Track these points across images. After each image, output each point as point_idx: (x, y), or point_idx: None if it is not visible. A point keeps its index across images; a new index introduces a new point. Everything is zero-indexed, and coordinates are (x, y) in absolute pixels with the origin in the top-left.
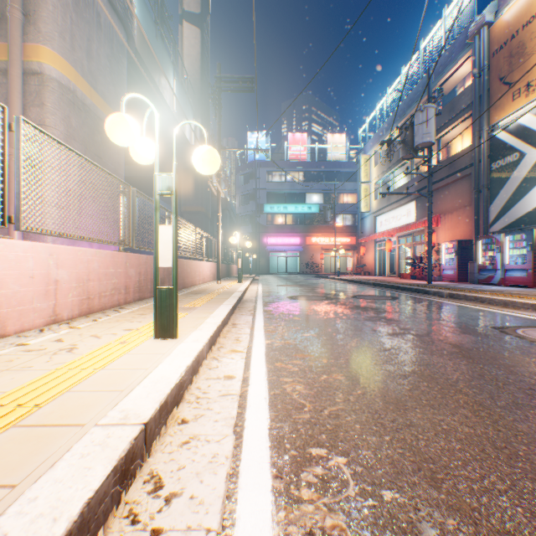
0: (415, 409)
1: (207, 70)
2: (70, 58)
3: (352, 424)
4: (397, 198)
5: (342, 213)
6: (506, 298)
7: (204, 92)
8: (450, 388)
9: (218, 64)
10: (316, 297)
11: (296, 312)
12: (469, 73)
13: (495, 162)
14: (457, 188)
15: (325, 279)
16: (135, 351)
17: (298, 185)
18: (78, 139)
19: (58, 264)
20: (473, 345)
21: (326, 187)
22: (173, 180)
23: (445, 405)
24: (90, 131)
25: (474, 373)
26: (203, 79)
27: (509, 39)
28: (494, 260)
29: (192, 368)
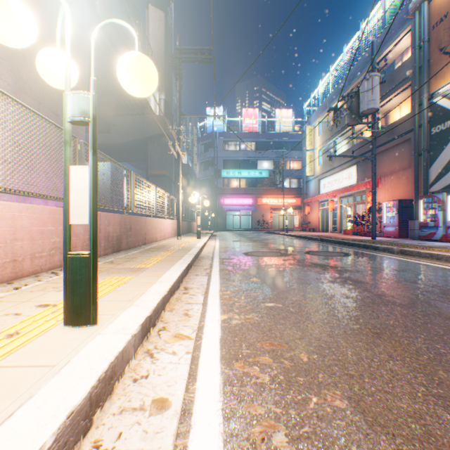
0: None
1: (170, 50)
2: None
3: None
4: (339, 162)
5: (288, 178)
6: None
7: (168, 69)
8: None
9: (178, 36)
10: (271, 253)
11: (253, 272)
12: (407, 48)
13: (435, 126)
14: (396, 153)
15: (275, 235)
16: (11, 358)
17: (251, 153)
18: (29, 93)
19: None
20: None
21: (275, 155)
22: (90, 102)
23: None
24: (44, 86)
25: None
26: (167, 57)
27: (449, 12)
28: (436, 217)
29: (87, 405)
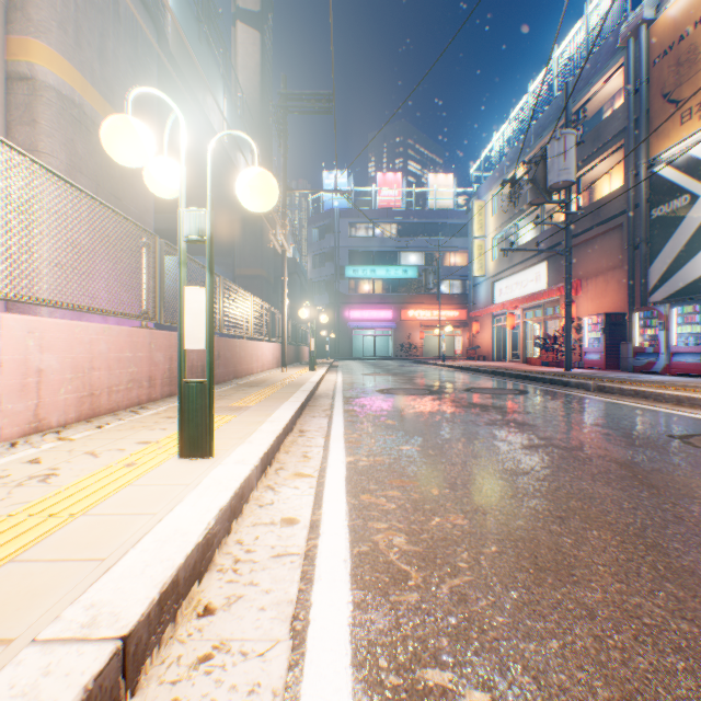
0: (590, 584)
1: (269, 88)
2: (75, 58)
3: (490, 614)
4: (522, 257)
5: (448, 279)
6: (680, 393)
7: (266, 116)
8: (636, 541)
9: (283, 75)
10: (417, 391)
11: (389, 413)
12: (620, 89)
13: (656, 207)
14: (604, 244)
15: (426, 365)
16: (144, 480)
17: (390, 241)
18: (86, 172)
19: (42, 345)
20: (651, 465)
21: (427, 243)
22: (207, 219)
23: (636, 575)
24: (103, 161)
25: (666, 513)
26: (264, 100)
27: (676, 42)
28: (656, 339)
29: (229, 511)
